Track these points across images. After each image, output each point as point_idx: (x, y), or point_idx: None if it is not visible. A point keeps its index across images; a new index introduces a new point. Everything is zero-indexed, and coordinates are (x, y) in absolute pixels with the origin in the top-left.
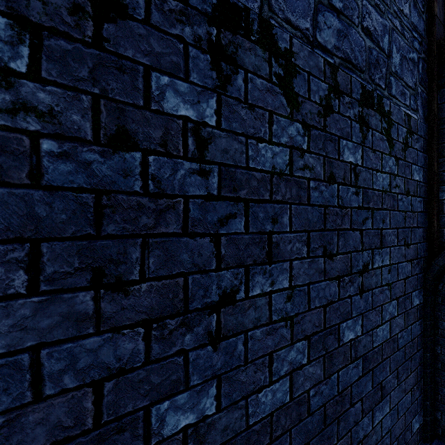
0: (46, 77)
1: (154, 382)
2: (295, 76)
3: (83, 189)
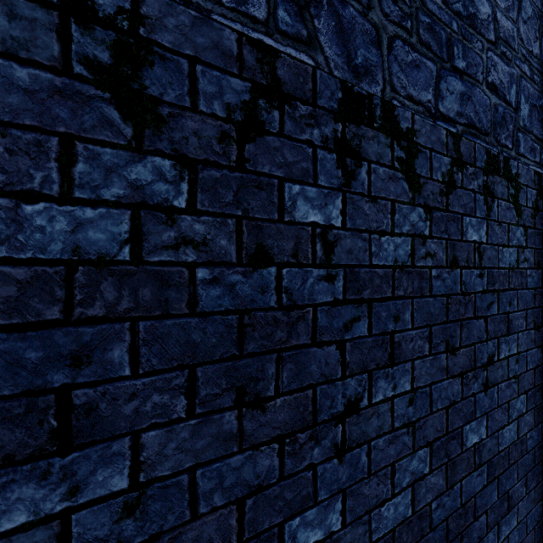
0: (201, 208)
1: (287, 498)
2: (416, 156)
3: (228, 311)
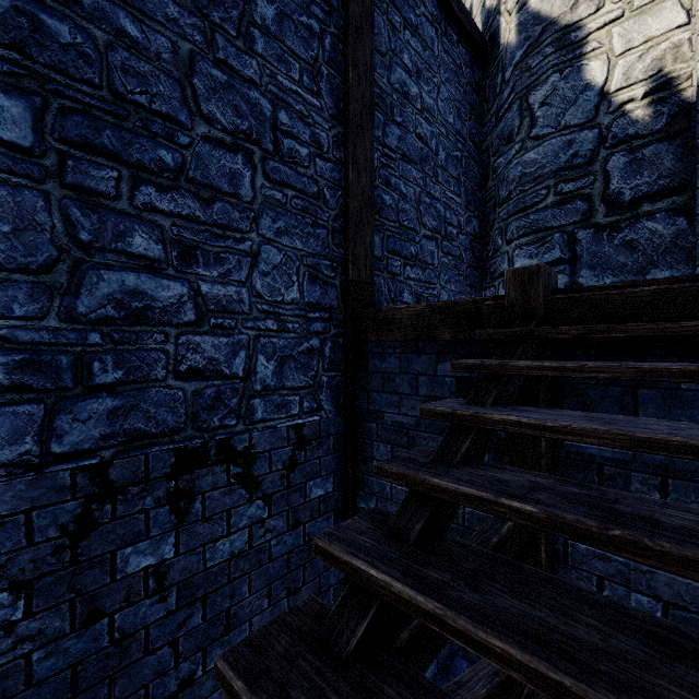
0: None
1: None
2: None
3: None
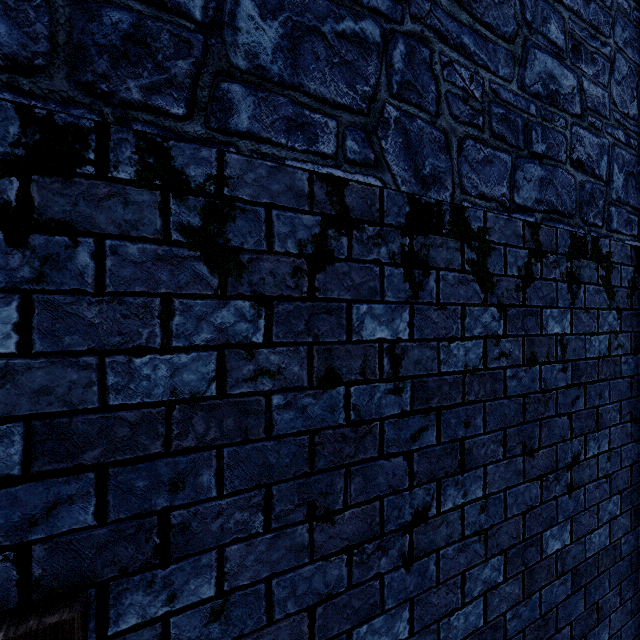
0: (276, 340)
1: (355, 606)
2: (489, 254)
3: (300, 432)
